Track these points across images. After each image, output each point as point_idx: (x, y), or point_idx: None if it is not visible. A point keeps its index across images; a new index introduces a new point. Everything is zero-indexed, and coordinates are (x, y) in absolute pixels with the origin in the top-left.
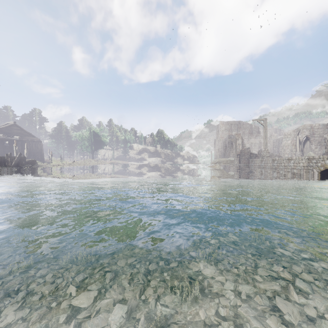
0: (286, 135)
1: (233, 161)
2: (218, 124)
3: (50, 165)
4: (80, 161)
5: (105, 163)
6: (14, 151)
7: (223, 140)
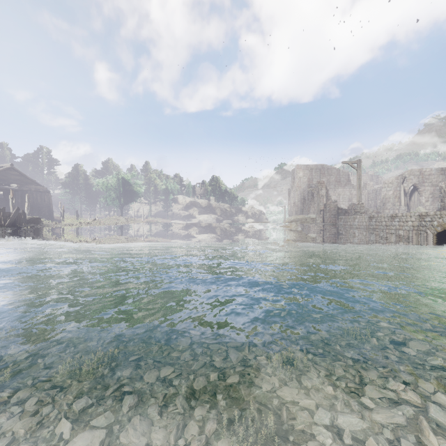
0: (386, 183)
1: (314, 219)
2: (294, 168)
3: (61, 224)
4: (103, 219)
5: (138, 222)
6: (10, 205)
7: (301, 191)
